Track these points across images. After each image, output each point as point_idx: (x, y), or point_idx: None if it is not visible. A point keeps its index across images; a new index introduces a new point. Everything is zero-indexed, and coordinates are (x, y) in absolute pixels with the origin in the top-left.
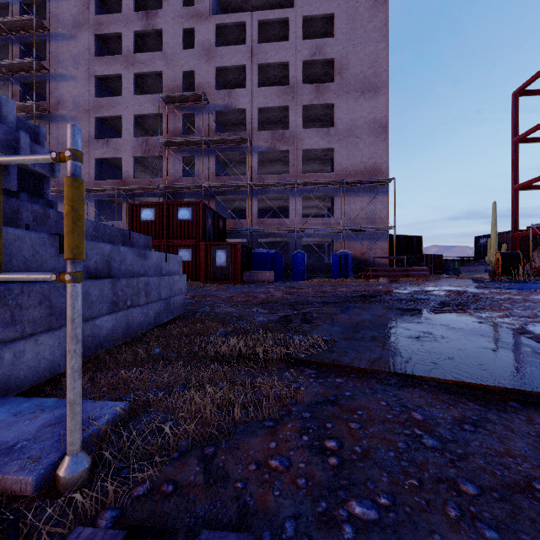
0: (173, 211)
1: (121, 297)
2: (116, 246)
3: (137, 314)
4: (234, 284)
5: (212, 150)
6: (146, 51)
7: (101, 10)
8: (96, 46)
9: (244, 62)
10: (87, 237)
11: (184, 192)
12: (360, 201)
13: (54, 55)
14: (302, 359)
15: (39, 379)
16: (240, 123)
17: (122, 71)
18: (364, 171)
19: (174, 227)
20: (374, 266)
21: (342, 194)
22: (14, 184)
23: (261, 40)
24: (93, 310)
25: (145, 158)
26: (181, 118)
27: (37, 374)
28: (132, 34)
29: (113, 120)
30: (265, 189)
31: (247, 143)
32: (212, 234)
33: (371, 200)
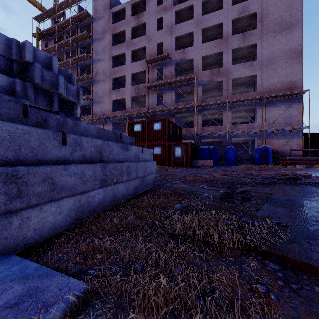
0: (151, 125)
1: (109, 176)
2: (106, 141)
3: (120, 188)
4: (186, 168)
5: (173, 87)
6: (137, 37)
7: (115, 21)
8: (113, 41)
9: (192, 30)
10: (92, 137)
11: (157, 114)
12: (278, 109)
13: (94, 50)
14: (259, 248)
15: (42, 237)
16: (190, 69)
17: (125, 51)
18: (281, 88)
19: (151, 134)
20: (290, 156)
21: (263, 106)
22: (56, 107)
23: (203, 14)
24: (87, 186)
25: (137, 97)
26: (156, 71)
27: (42, 233)
28: (130, 29)
29: (121, 78)
30: (206, 107)
31: (195, 80)
32: (173, 138)
33: (287, 108)
